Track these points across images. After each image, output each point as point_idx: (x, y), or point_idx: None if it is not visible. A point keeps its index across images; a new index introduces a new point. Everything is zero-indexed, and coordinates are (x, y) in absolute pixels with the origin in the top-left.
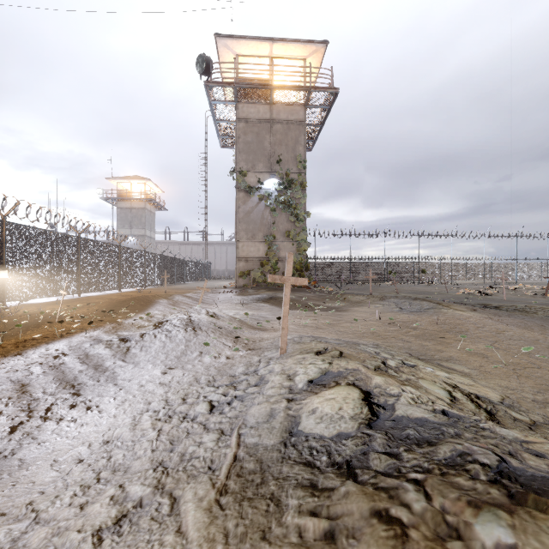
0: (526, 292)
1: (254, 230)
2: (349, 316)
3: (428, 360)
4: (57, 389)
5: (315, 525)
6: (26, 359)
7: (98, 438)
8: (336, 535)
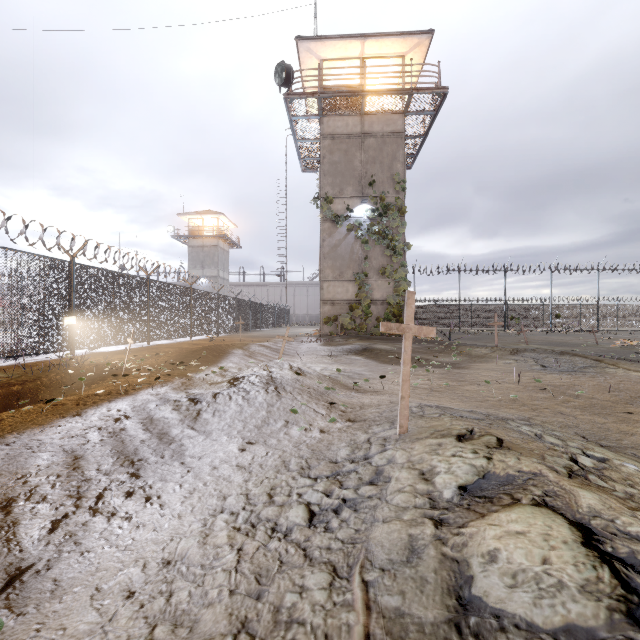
0: None
1: (341, 267)
2: (473, 375)
3: (616, 449)
4: (114, 467)
5: None
6: (84, 422)
7: (156, 554)
8: None
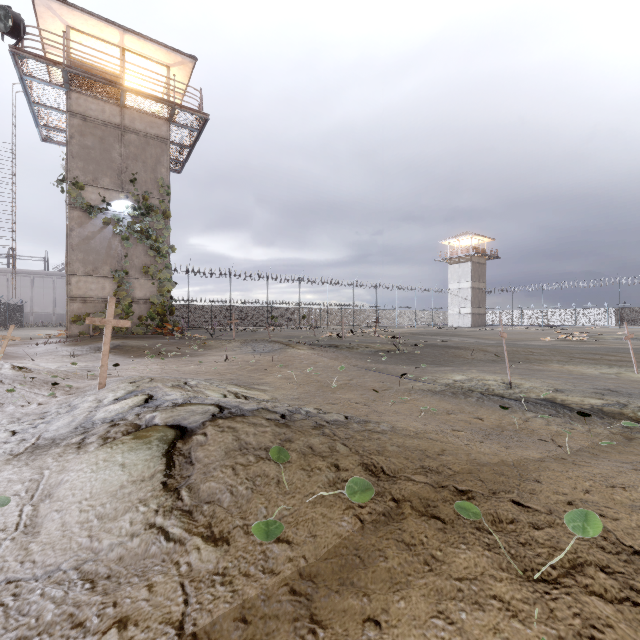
0: (372, 335)
1: (96, 262)
2: (201, 359)
3: (244, 385)
4: None
5: (77, 438)
6: None
7: None
8: (87, 437)
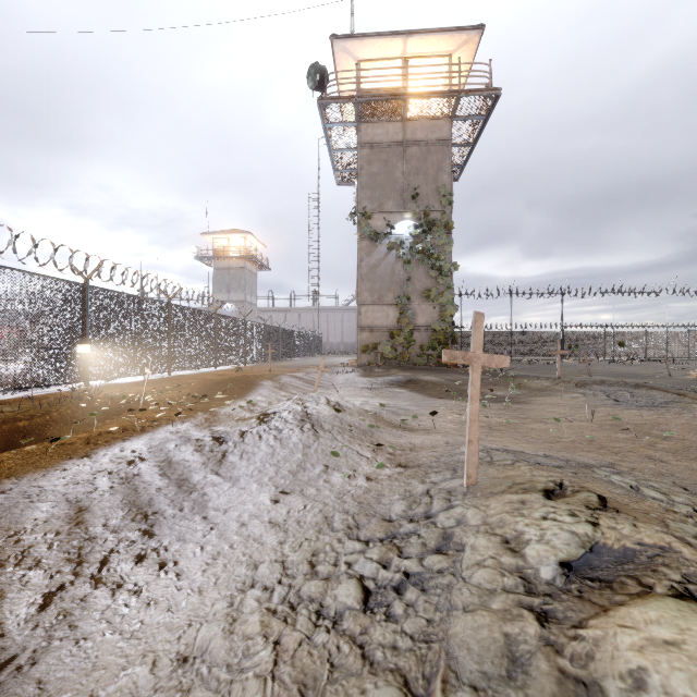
0: None
1: (381, 290)
2: (536, 411)
3: None
4: (123, 522)
5: None
6: (93, 465)
7: (169, 646)
8: None
